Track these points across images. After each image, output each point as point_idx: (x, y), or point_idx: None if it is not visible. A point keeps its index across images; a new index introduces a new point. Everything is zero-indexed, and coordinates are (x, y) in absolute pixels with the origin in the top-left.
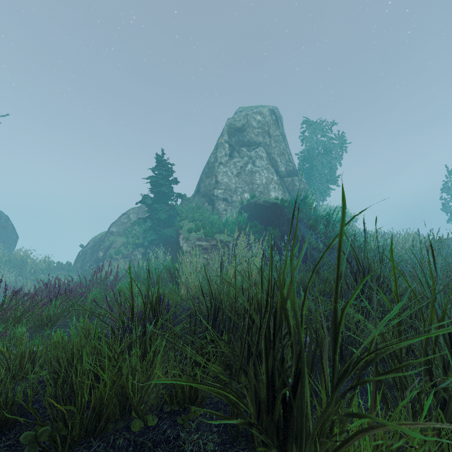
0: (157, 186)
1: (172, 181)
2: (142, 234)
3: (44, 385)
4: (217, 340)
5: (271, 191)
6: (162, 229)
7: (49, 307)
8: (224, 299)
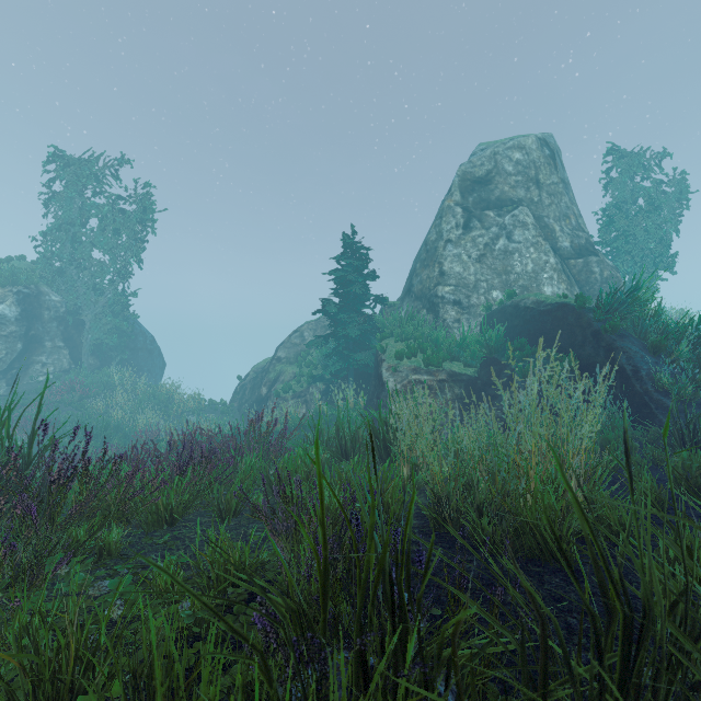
0: (345, 284)
1: (368, 275)
2: (321, 362)
3: None
4: None
5: (544, 284)
6: (353, 353)
7: (168, 490)
8: (655, 591)
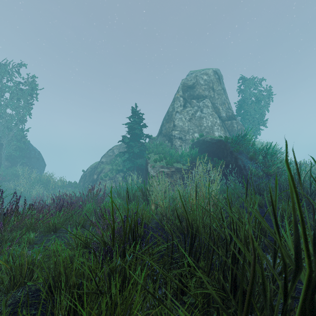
0: (132, 129)
1: (142, 125)
2: (122, 163)
3: (38, 294)
4: (205, 282)
5: (215, 131)
6: (136, 159)
7: (54, 217)
8: (200, 226)
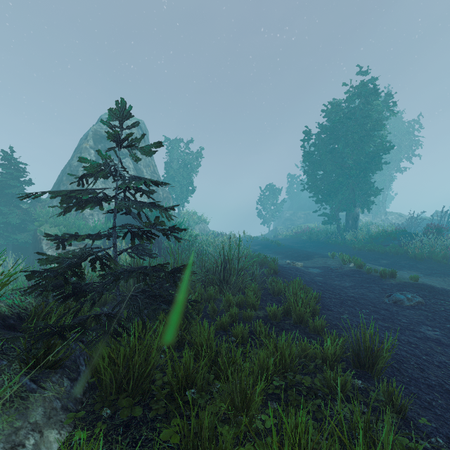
0: (5, 186)
1: (25, 181)
2: None
3: None
4: None
5: (138, 198)
6: (13, 234)
7: None
8: None
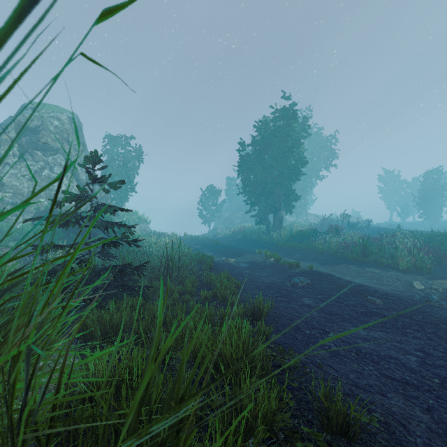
0: None
1: None
2: None
3: None
4: None
5: None
6: None
7: None
8: None
